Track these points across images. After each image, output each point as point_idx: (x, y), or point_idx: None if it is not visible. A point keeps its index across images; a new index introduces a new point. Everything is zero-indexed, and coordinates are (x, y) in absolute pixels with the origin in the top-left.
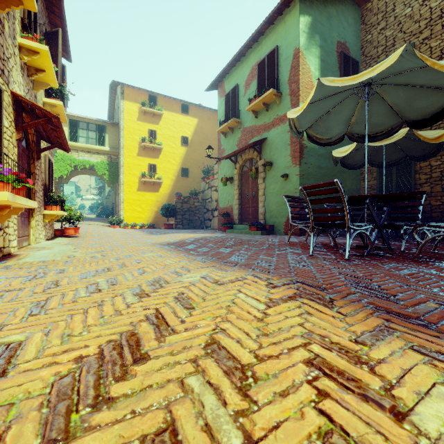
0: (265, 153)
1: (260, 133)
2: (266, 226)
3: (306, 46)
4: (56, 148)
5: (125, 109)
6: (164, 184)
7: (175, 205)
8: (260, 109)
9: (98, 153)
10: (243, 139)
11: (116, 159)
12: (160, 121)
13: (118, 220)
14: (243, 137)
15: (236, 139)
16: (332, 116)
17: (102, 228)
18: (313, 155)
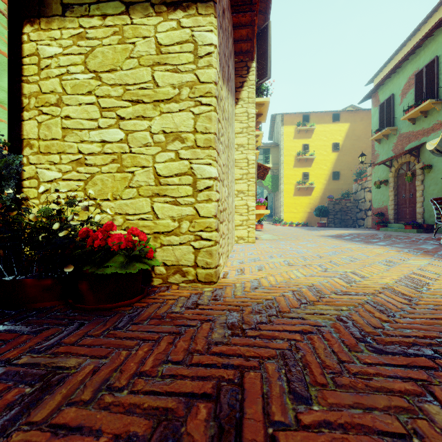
0: (423, 157)
1: (418, 138)
2: (423, 225)
3: None
4: None
5: (284, 133)
6: (316, 188)
7: (327, 206)
8: (418, 116)
9: None
10: (399, 144)
11: (276, 173)
12: (312, 134)
13: (279, 220)
14: (398, 143)
15: (391, 145)
16: None
17: (269, 226)
18: None
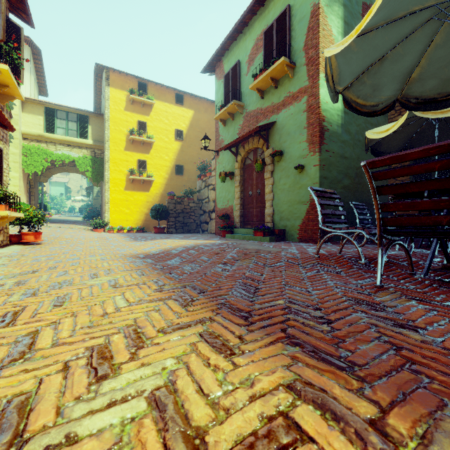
0: (273, 141)
1: (267, 117)
2: (275, 231)
3: (327, 1)
4: (29, 140)
5: (110, 97)
6: (156, 182)
7: (167, 205)
8: (267, 87)
9: (80, 147)
10: (246, 125)
11: (100, 154)
12: (151, 111)
13: (102, 224)
14: (245, 124)
15: (238, 127)
16: (387, 65)
17: (81, 232)
18: (336, 140)
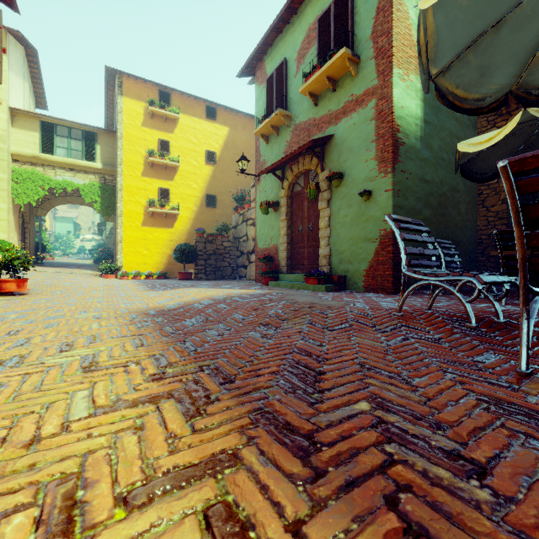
0: (330, 160)
1: (322, 129)
2: (332, 277)
3: None
4: (21, 162)
5: (124, 110)
6: (182, 216)
7: (195, 245)
8: (322, 90)
9: (86, 172)
10: (295, 141)
11: (112, 181)
12: (176, 128)
13: (114, 268)
14: (294, 139)
15: (284, 144)
16: (505, 34)
17: (86, 279)
18: (414, 158)
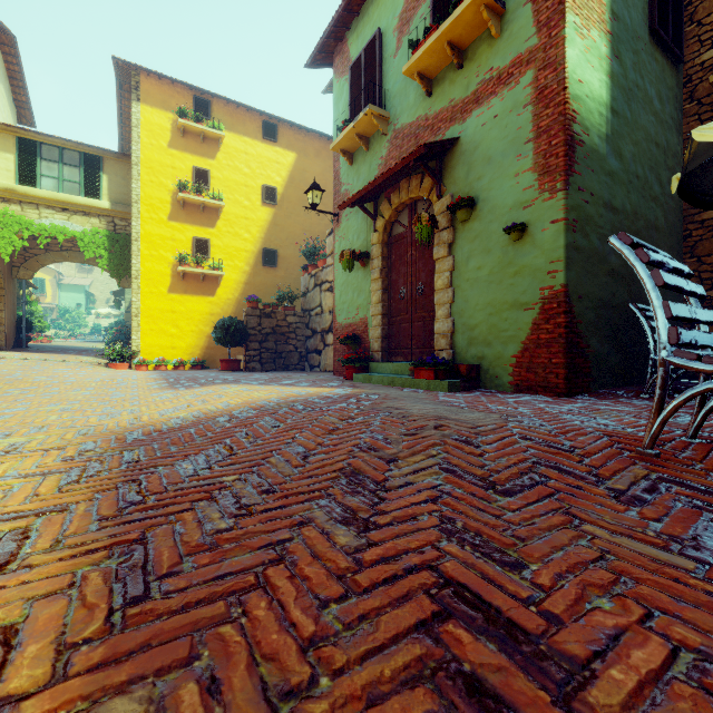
0: (453, 180)
1: (439, 131)
2: (458, 367)
3: None
4: None
5: (141, 123)
6: (227, 279)
7: (244, 320)
8: (439, 69)
9: (86, 213)
10: (394, 156)
11: (125, 228)
12: (218, 151)
13: (126, 353)
14: (392, 154)
15: (377, 162)
16: None
17: (80, 370)
18: (596, 169)
